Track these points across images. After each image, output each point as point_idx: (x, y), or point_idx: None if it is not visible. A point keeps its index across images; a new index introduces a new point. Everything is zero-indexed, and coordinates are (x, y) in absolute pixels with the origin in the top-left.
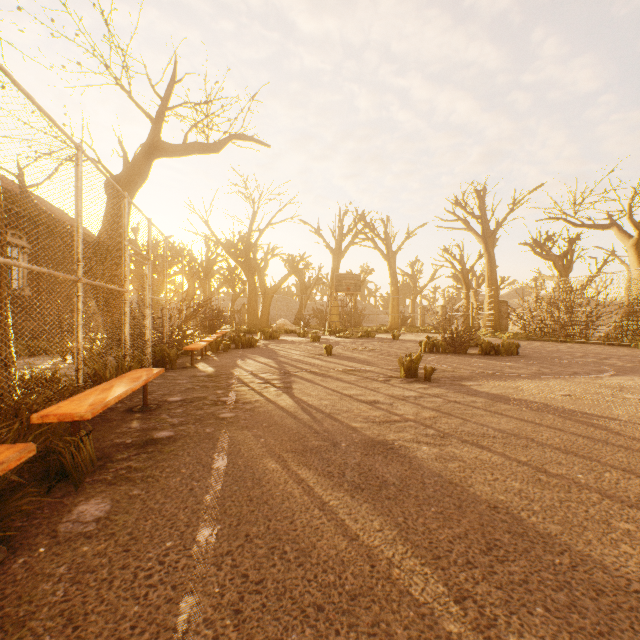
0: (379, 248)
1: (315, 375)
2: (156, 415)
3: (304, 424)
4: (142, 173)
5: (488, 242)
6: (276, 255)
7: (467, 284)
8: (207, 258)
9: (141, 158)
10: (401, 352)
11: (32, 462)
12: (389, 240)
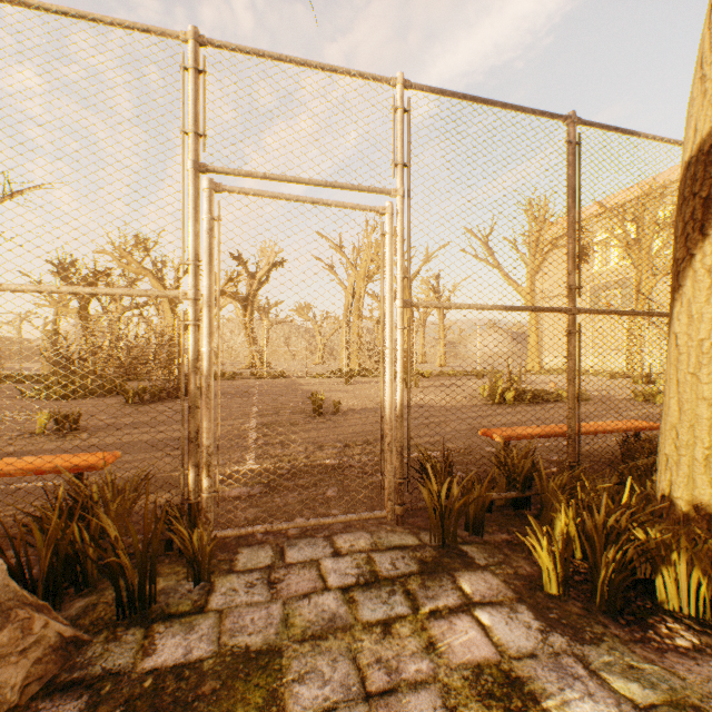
0: None
1: (294, 434)
2: None
3: None
4: None
5: None
6: None
7: None
8: None
9: None
10: (113, 408)
11: None
12: None
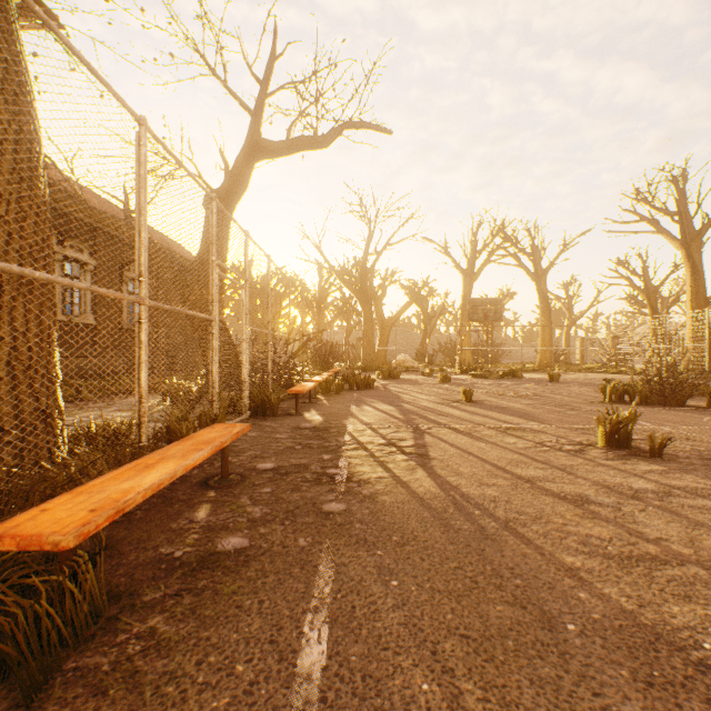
0: (524, 265)
1: (458, 435)
2: (234, 496)
3: (466, 545)
4: (241, 181)
5: (691, 247)
6: (394, 281)
7: (654, 307)
8: (320, 288)
9: (240, 163)
10: (573, 401)
11: (24, 588)
12: (537, 255)
